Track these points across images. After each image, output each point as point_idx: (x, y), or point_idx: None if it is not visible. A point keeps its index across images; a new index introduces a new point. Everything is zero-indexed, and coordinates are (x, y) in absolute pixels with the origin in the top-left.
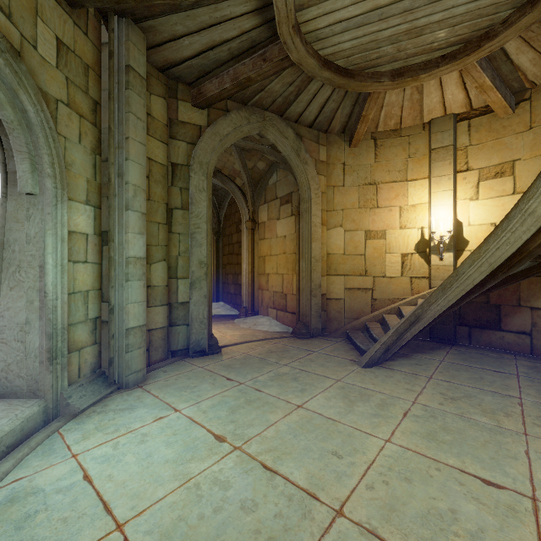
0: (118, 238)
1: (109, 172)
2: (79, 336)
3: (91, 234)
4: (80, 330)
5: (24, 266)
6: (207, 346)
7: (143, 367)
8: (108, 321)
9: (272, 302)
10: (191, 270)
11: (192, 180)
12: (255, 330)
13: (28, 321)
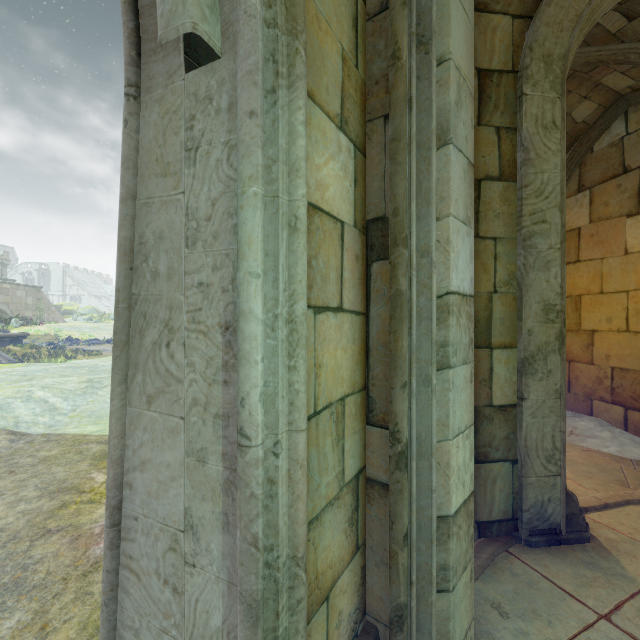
0: (415, 236)
1: (394, 31)
2: (325, 552)
3: (348, 225)
4: (328, 527)
5: (179, 326)
6: (563, 519)
7: (468, 619)
8: (391, 490)
9: (608, 389)
10: (524, 326)
11: (526, 104)
12: (585, 448)
13: (190, 523)
